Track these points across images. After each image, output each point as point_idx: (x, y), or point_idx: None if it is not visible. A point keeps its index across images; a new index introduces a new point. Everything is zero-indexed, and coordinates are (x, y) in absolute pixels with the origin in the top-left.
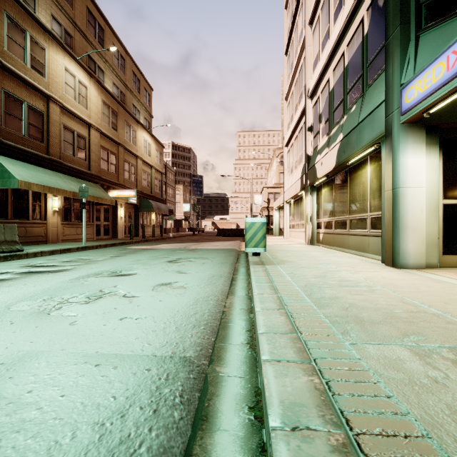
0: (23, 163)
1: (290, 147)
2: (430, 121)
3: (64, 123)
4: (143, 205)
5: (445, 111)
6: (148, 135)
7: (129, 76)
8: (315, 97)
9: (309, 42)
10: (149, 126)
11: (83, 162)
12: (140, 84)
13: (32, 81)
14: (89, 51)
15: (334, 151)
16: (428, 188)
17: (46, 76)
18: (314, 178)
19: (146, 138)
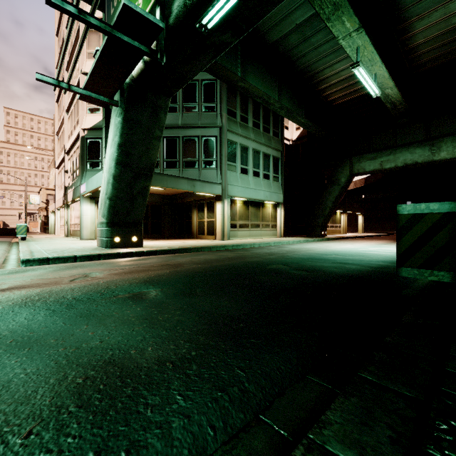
0: None
1: (59, 171)
2: (91, 196)
3: None
4: None
5: (96, 193)
6: None
7: None
8: (69, 156)
9: (66, 122)
10: None
11: None
12: None
13: None
14: None
15: (72, 192)
16: (91, 216)
17: None
18: (67, 201)
19: None
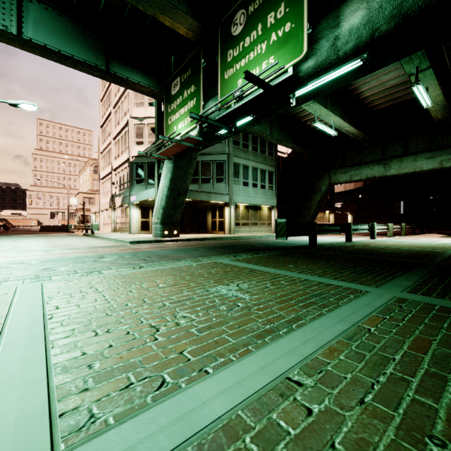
0: None
1: (104, 181)
2: (137, 203)
3: None
4: None
5: (140, 201)
6: None
7: None
8: (116, 172)
9: (113, 146)
10: None
11: None
12: None
13: None
14: None
15: (121, 200)
16: (137, 217)
17: None
18: (115, 205)
19: None
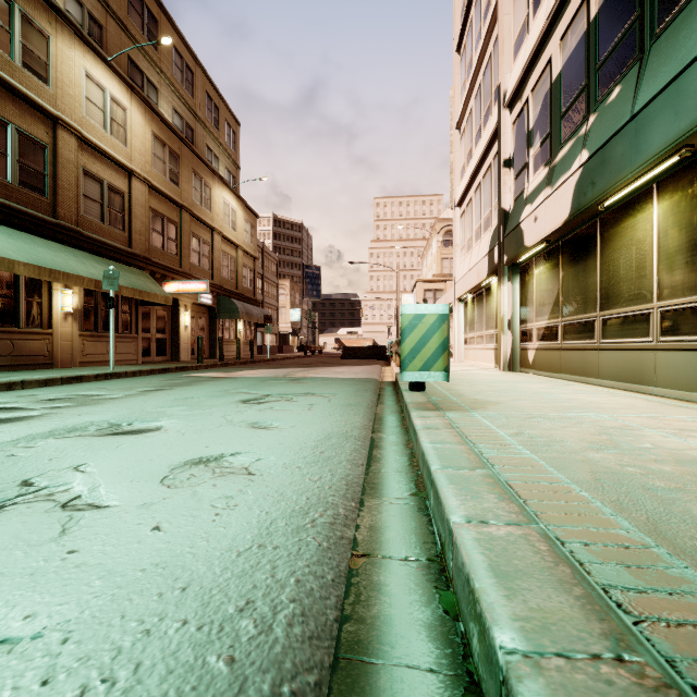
0: (5, 228)
1: (465, 206)
2: None
3: (85, 166)
4: (222, 307)
5: None
6: (231, 195)
7: (201, 100)
8: (520, 103)
9: (506, 7)
10: (234, 182)
11: (120, 233)
12: (219, 114)
13: (24, 88)
14: (132, 52)
15: (567, 187)
16: None
17: (50, 83)
18: (518, 248)
19: (229, 200)
